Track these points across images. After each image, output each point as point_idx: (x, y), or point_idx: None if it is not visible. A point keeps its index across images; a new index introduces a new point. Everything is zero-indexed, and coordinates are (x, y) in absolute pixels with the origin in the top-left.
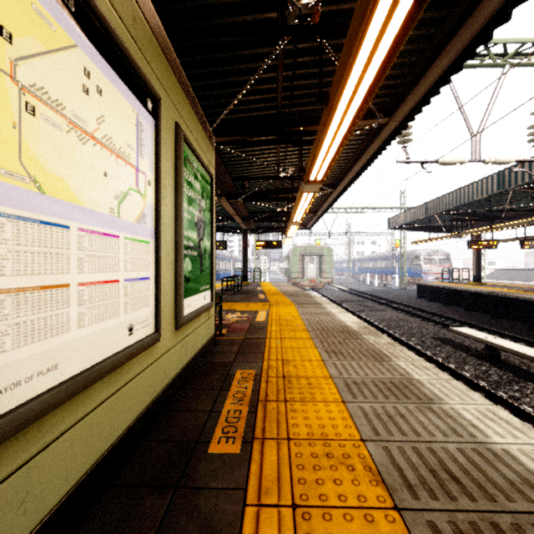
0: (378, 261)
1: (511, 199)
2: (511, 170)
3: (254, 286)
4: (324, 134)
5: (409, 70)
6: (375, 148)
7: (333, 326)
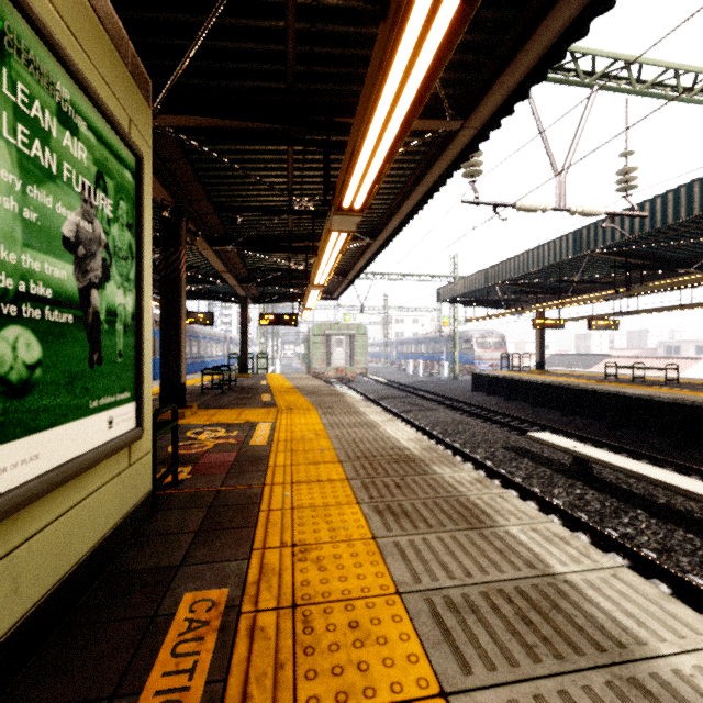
0: (422, 344)
1: (583, 268)
2: (590, 229)
3: (256, 380)
4: (373, 103)
5: (499, 38)
6: (438, 174)
7: (380, 449)
